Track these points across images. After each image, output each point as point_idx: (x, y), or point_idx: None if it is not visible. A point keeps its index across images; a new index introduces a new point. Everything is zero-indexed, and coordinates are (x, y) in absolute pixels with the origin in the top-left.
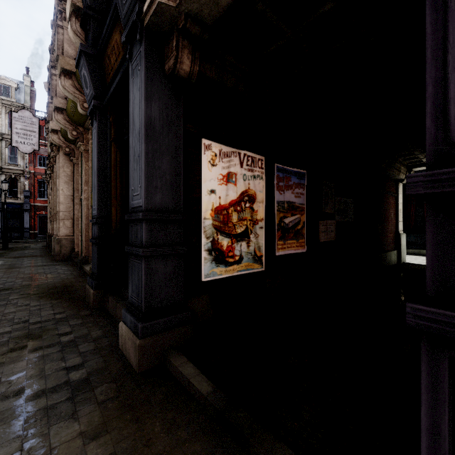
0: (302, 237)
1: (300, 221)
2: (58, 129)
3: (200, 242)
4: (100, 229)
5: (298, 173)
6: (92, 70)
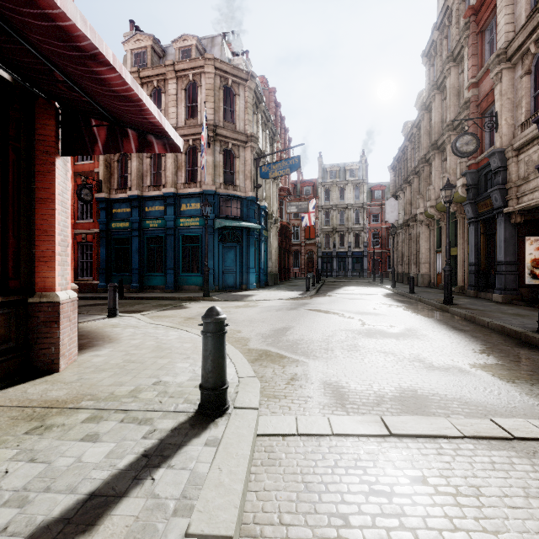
0: None
1: None
2: (423, 212)
3: (525, 271)
4: (475, 267)
5: None
6: (472, 208)
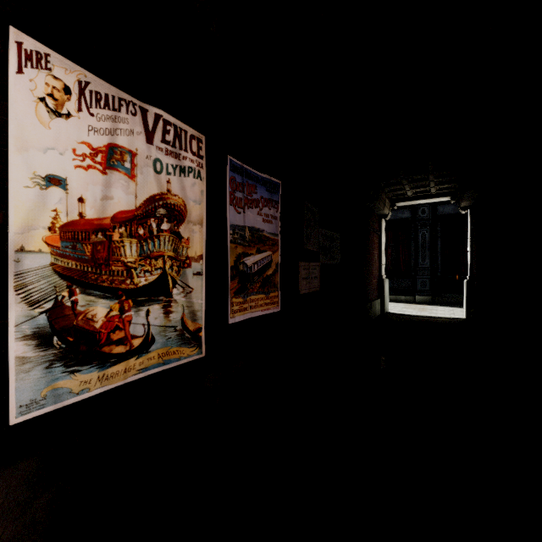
0: (275, 288)
1: (271, 262)
2: None
3: (5, 317)
4: None
5: (269, 182)
6: None
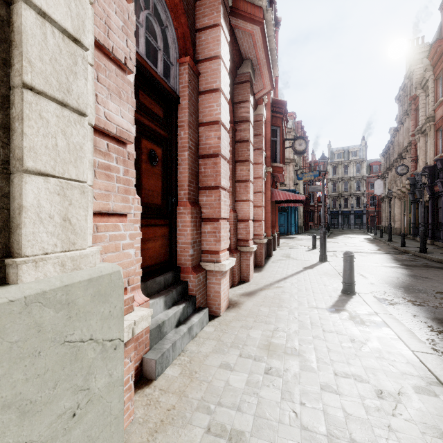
0: None
1: None
2: (395, 191)
3: None
4: (413, 225)
5: None
6: (411, 196)
